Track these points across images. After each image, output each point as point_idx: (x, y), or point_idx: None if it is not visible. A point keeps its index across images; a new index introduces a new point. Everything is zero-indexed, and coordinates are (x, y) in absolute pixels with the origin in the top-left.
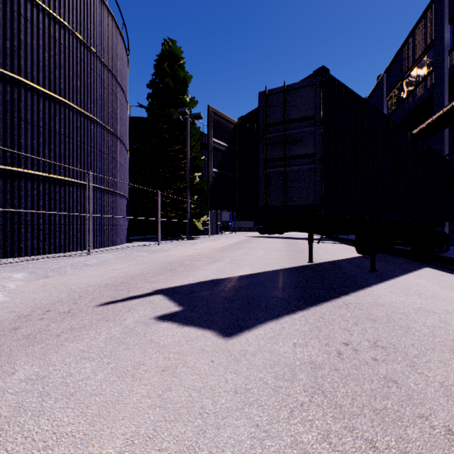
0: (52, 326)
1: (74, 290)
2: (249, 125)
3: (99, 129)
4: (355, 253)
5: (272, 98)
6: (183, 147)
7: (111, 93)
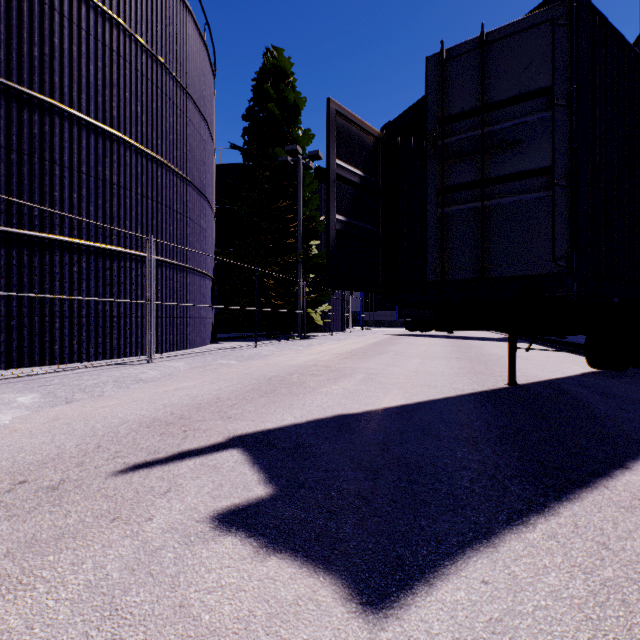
0: (0, 531)
1: (96, 431)
2: (401, 140)
3: (170, 176)
4: (582, 366)
5: (454, 64)
6: (293, 204)
7: (188, 125)
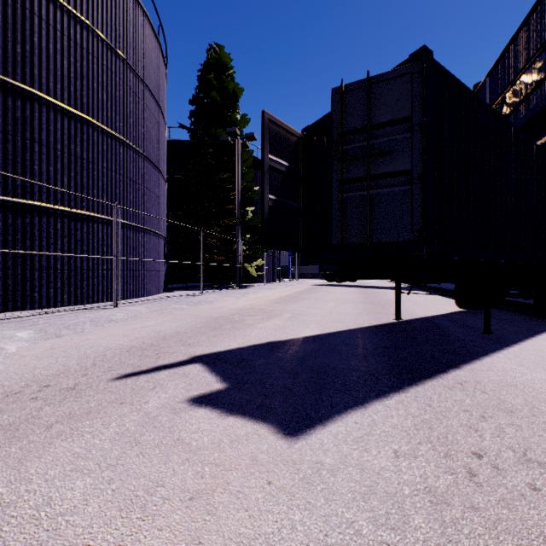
0: (46, 411)
1: (88, 355)
2: (317, 139)
3: (130, 153)
4: (454, 307)
5: (350, 95)
6: (232, 176)
7: (145, 110)
